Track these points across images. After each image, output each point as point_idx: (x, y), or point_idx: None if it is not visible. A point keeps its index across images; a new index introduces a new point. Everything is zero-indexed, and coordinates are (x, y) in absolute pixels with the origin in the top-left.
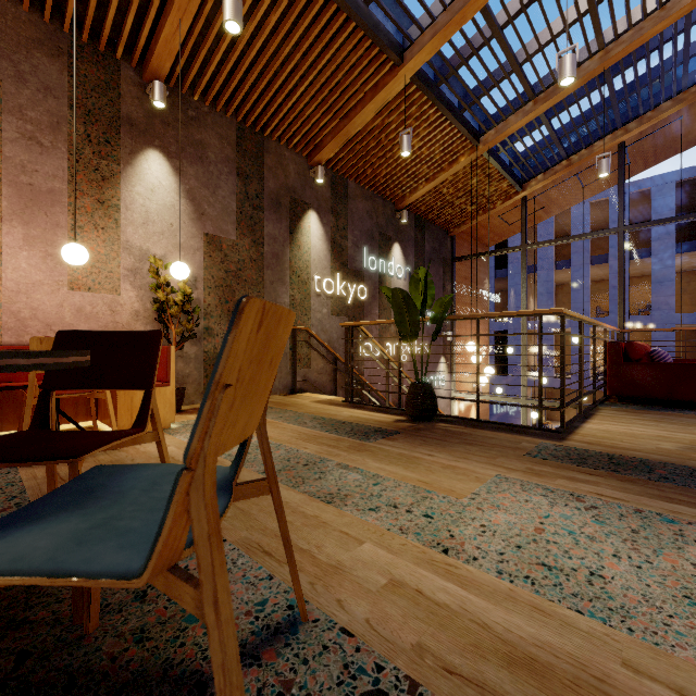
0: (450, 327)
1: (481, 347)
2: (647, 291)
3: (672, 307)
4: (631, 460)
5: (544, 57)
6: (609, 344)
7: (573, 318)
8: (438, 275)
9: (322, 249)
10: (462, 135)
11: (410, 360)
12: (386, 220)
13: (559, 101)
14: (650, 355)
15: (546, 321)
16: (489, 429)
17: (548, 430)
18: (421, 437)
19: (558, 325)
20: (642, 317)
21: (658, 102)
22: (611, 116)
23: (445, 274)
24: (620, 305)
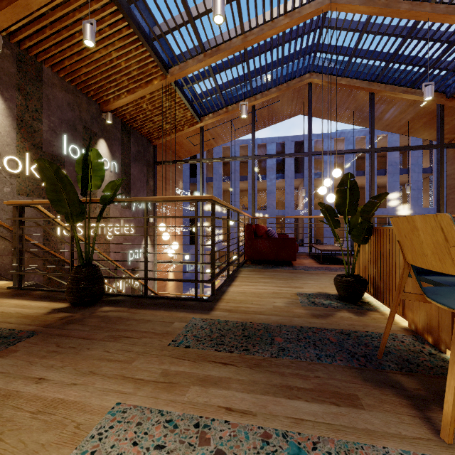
0: (153, 213)
1: (176, 227)
2: (264, 198)
3: (274, 206)
4: (258, 328)
5: (209, 19)
6: (246, 225)
7: (222, 205)
8: (143, 172)
9: (2, 124)
10: (154, 61)
11: (116, 238)
12: (91, 116)
13: (220, 64)
14: (267, 232)
15: (218, 211)
16: (152, 306)
17: (202, 300)
18: (59, 338)
19: (224, 214)
20: (262, 211)
21: (270, 87)
22: (248, 88)
23: (149, 172)
24: (253, 202)
